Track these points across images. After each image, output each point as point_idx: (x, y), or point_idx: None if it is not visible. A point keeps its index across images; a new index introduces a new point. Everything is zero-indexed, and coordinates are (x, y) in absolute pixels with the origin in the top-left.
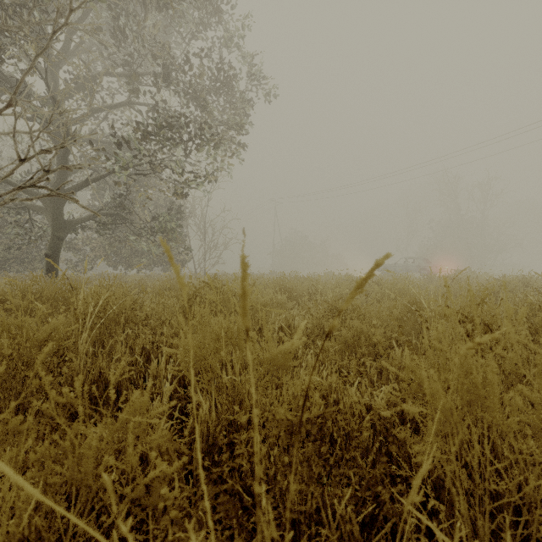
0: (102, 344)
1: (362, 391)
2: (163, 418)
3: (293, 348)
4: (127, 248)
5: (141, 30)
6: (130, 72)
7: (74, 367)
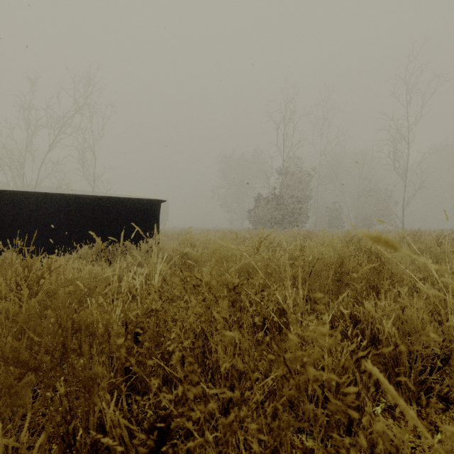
0: None
1: None
2: None
3: None
4: None
5: None
6: None
7: None
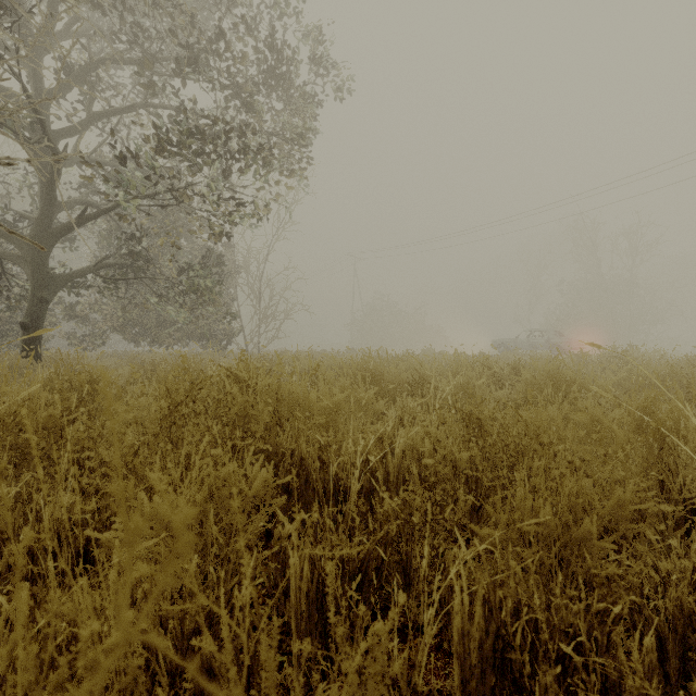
0: None
1: None
2: None
3: None
4: (151, 316)
5: None
6: None
7: None
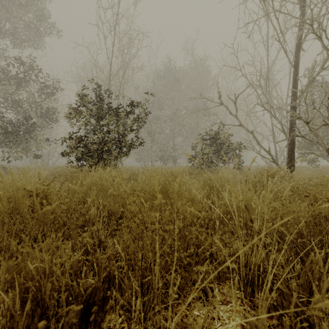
0: None
1: None
2: None
3: None
4: None
5: None
6: None
7: None
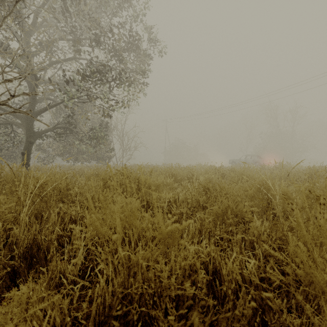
0: (42, 214)
1: (234, 257)
2: (61, 295)
3: (180, 228)
4: (74, 149)
5: (82, 12)
6: (75, 39)
7: (14, 234)
